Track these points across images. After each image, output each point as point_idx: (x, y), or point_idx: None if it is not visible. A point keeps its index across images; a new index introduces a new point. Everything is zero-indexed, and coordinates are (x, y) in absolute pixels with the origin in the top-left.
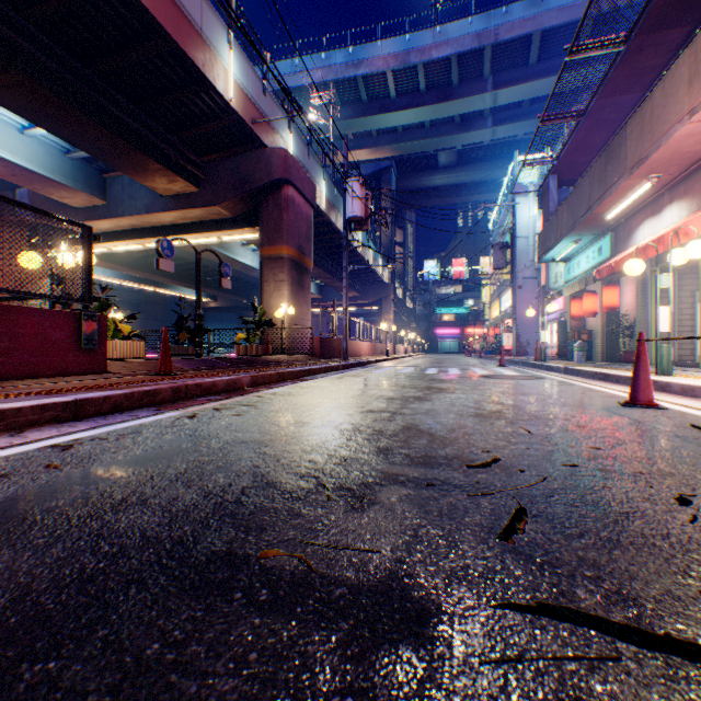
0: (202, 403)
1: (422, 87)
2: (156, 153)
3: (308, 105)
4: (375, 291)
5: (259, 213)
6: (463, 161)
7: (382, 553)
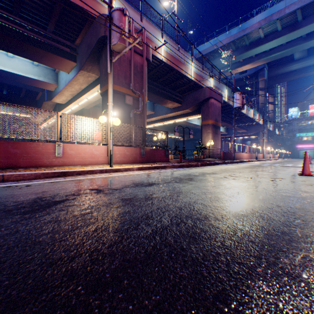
0: (191, 167)
1: (279, 29)
2: (169, 98)
3: (220, 54)
4: (254, 129)
5: (200, 109)
6: (312, 53)
7: (216, 174)
